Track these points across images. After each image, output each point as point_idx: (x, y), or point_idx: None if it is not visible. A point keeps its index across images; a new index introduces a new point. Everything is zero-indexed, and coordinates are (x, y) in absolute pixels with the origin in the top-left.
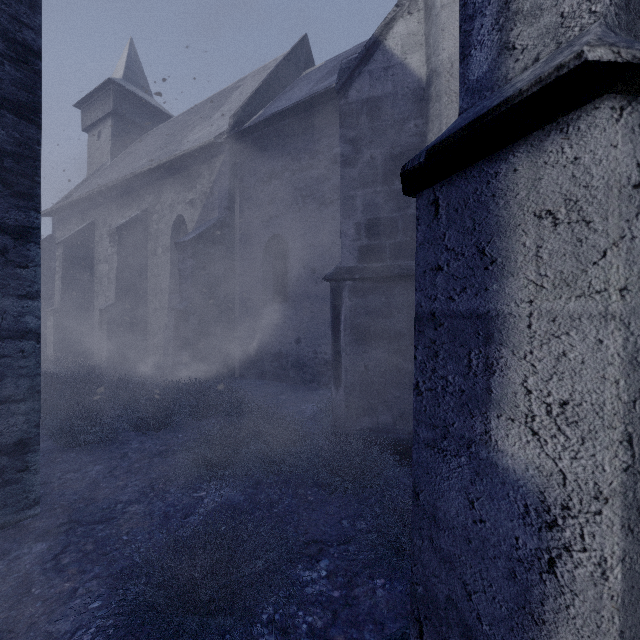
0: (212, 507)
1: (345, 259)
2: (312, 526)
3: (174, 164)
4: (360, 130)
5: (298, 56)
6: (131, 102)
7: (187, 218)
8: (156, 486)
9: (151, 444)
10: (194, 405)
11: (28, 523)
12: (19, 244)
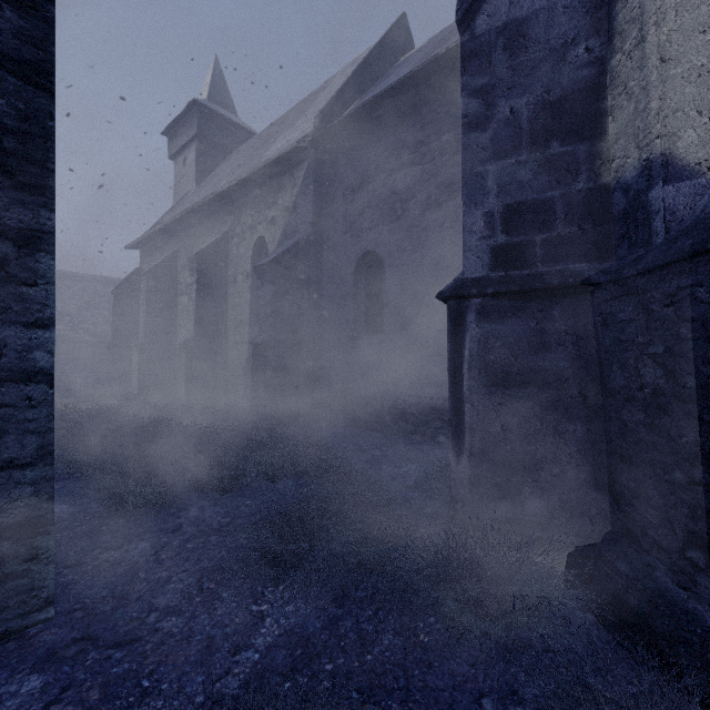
0: (275, 636)
1: (469, 267)
2: (430, 705)
3: (254, 179)
4: (493, 74)
5: (395, 39)
6: (215, 123)
7: (268, 239)
8: (206, 585)
9: (212, 513)
10: (268, 461)
11: (35, 633)
12: (25, 254)
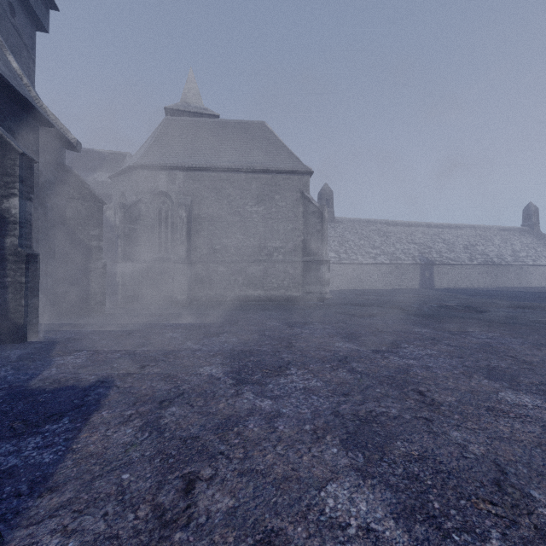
0: None
1: None
2: None
3: None
4: None
5: None
6: None
7: None
8: None
9: None
10: None
11: None
12: None
